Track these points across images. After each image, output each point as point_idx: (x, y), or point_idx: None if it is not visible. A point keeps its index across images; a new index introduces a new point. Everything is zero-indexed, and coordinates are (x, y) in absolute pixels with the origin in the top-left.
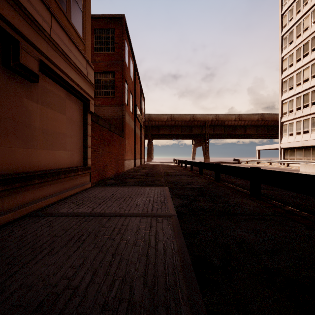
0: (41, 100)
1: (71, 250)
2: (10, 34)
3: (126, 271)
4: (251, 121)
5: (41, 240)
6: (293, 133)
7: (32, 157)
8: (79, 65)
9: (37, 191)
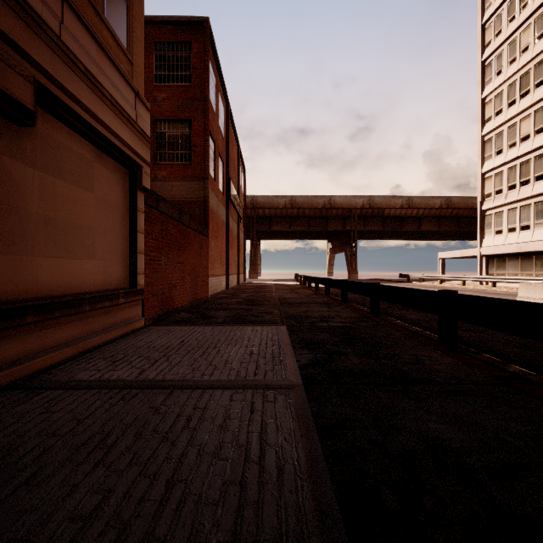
0: (42, 162)
1: (79, 472)
2: None
3: (193, 529)
4: (429, 210)
5: (20, 447)
6: (503, 230)
7: (22, 271)
8: (121, 99)
9: (31, 337)
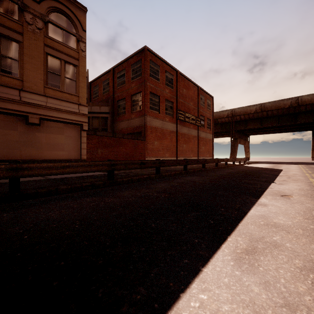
0: (46, 131)
1: None
2: (25, 115)
3: None
4: None
5: None
6: None
7: (40, 154)
8: (71, 109)
9: None
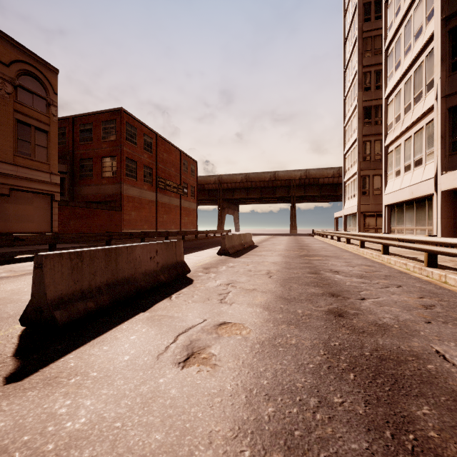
0: (14, 202)
1: None
2: None
3: None
4: None
5: None
6: (349, 197)
7: (9, 226)
8: (42, 178)
9: None
